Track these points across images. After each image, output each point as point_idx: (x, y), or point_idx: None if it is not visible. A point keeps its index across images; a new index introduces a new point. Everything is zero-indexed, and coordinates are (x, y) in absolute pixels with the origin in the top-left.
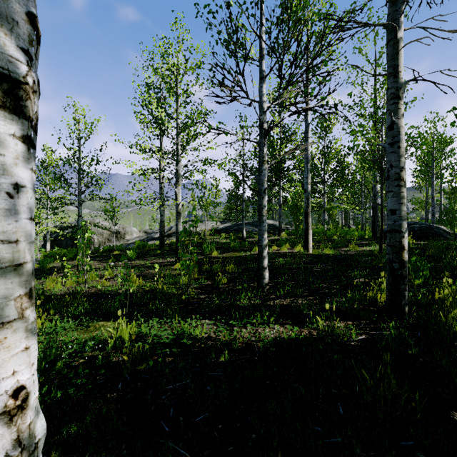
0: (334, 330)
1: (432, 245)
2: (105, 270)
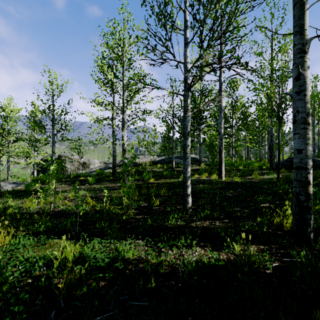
0: (250, 258)
1: (318, 175)
2: (70, 192)
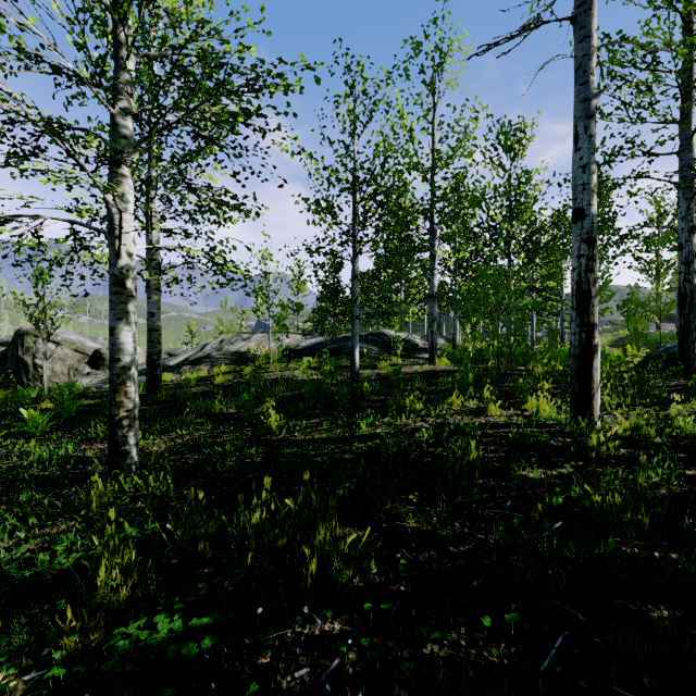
0: None
1: None
2: None
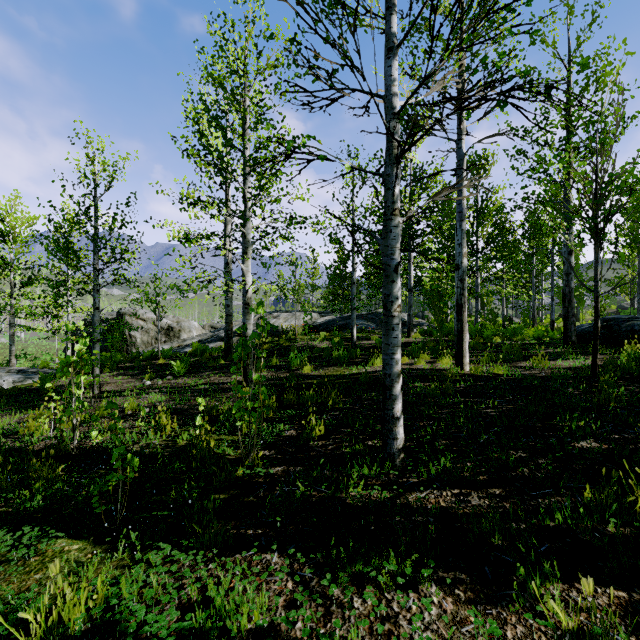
0: None
1: None
2: (130, 396)
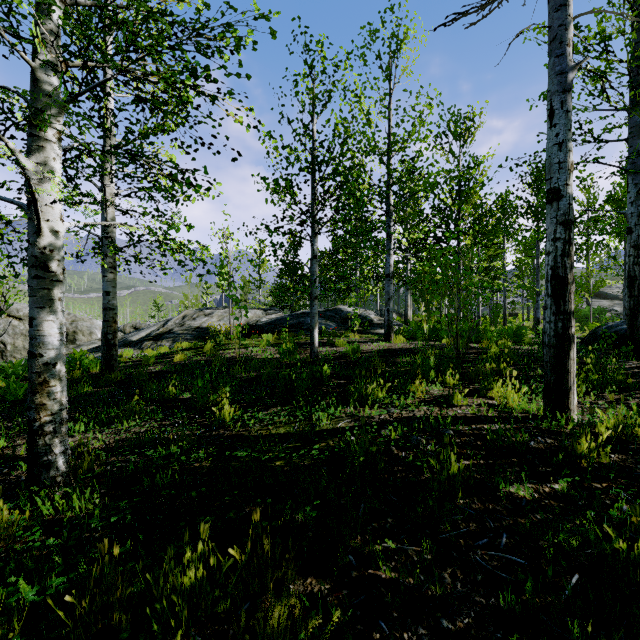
0: None
1: None
2: None
